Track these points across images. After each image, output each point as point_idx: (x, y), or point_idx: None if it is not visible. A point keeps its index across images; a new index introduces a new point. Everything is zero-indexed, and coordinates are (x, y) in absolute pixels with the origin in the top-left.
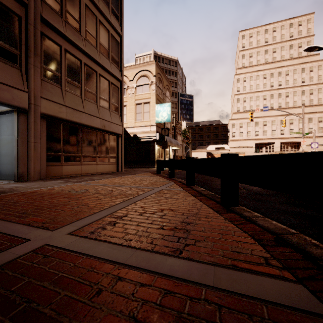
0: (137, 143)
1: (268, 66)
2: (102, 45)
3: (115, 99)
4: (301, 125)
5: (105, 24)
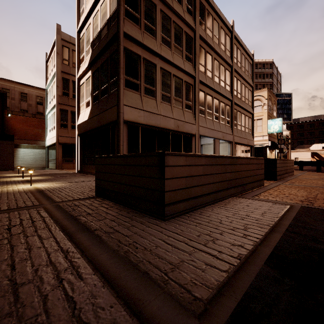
0: None
1: None
2: (246, 98)
3: (250, 125)
4: None
5: (247, 86)
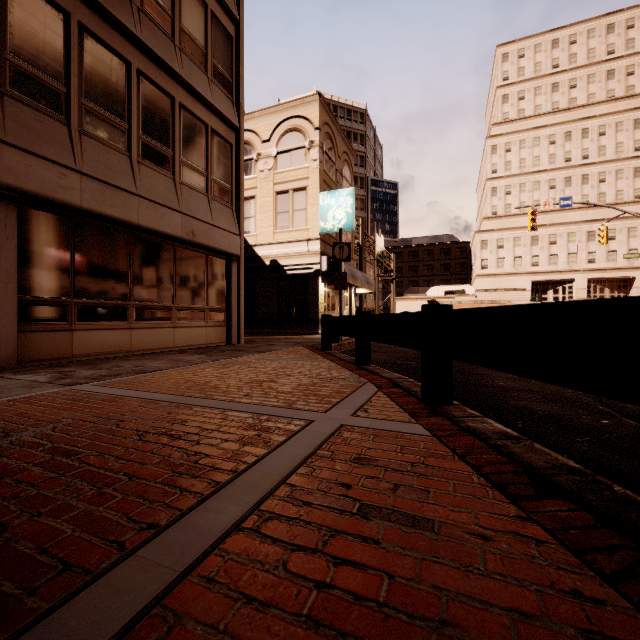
0: (279, 280)
1: (560, 117)
2: (189, 35)
3: (223, 170)
4: (634, 243)
5: None
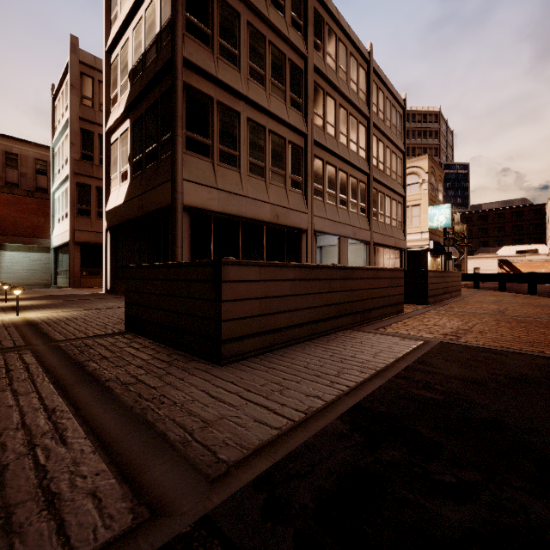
0: None
1: None
2: (393, 171)
3: (400, 215)
4: None
5: (395, 151)
